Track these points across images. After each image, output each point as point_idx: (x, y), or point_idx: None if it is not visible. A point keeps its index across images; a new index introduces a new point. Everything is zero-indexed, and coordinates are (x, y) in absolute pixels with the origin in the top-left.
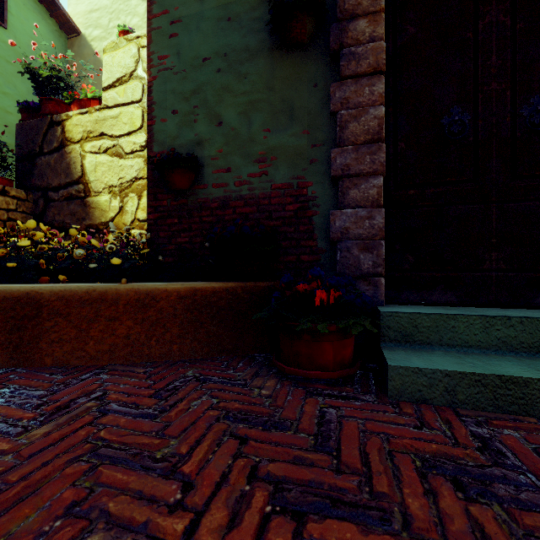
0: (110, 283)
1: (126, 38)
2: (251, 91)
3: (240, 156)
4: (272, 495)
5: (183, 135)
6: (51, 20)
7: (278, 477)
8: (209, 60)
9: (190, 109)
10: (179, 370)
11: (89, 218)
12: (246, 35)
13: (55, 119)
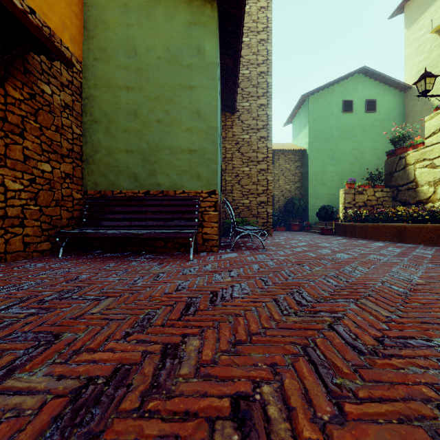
0: (425, 223)
1: (436, 113)
2: None
3: None
4: None
5: None
6: (395, 91)
7: None
8: None
9: None
10: None
11: (418, 197)
12: None
13: (401, 156)
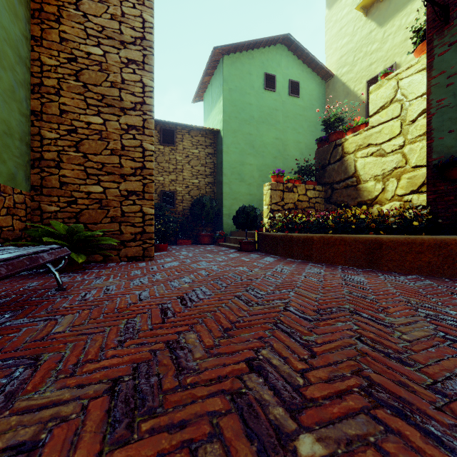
0: (411, 235)
1: (387, 79)
2: None
3: None
4: None
5: None
6: (317, 78)
7: None
8: None
9: None
10: None
11: (360, 197)
12: None
13: (337, 143)
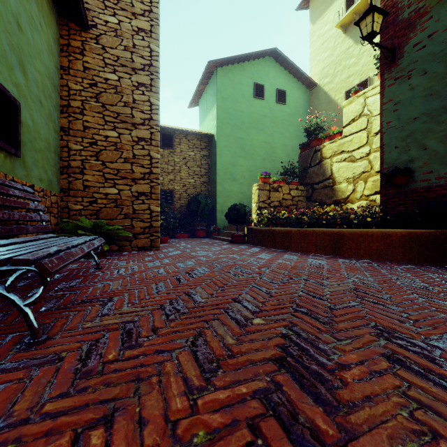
0: (366, 228)
1: (356, 96)
2: (446, 129)
3: (438, 164)
4: (443, 282)
5: (401, 158)
6: (302, 87)
7: (446, 281)
8: (418, 118)
9: (405, 144)
10: (403, 264)
11: (335, 196)
12: (443, 100)
13: (317, 149)
